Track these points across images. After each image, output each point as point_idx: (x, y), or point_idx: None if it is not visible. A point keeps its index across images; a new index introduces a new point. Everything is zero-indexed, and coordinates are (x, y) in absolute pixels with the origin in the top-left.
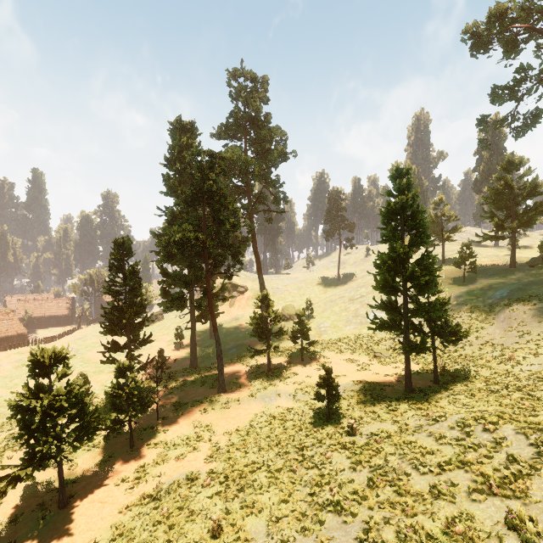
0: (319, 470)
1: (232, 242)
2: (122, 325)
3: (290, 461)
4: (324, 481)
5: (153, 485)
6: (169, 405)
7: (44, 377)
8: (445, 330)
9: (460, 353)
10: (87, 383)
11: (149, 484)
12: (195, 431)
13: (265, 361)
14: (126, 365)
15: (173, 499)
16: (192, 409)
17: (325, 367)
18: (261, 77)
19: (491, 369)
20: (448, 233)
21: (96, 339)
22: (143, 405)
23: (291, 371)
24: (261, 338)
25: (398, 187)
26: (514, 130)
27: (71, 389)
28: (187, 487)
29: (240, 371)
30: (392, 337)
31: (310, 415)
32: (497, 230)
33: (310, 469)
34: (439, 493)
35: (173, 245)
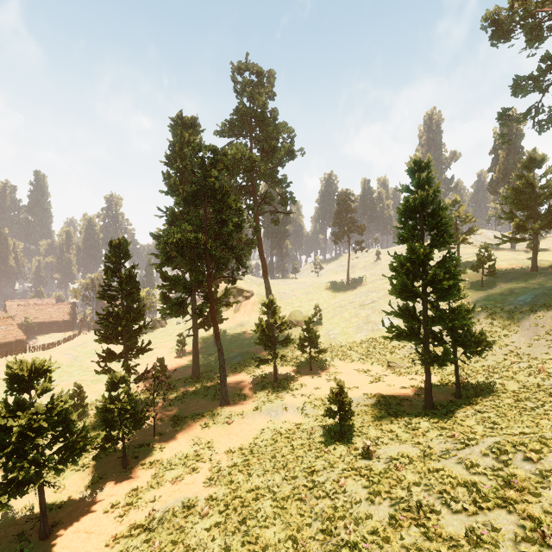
0: (331, 500)
1: (236, 244)
2: (119, 332)
3: (298, 488)
4: (337, 515)
5: (146, 513)
6: (167, 418)
7: (24, 392)
8: (468, 339)
9: (482, 363)
10: (82, 394)
11: (141, 511)
12: (194, 449)
13: (272, 370)
14: (119, 377)
15: (166, 531)
16: (192, 424)
17: (337, 381)
18: (267, 71)
19: (519, 382)
20: (464, 235)
21: (96, 346)
22: (138, 420)
23: (299, 381)
24: (267, 346)
25: (417, 182)
26: (538, 124)
27: (54, 405)
28: (182, 516)
29: (245, 381)
30: (406, 345)
31: (320, 432)
32: (518, 231)
33: (322, 499)
34: (477, 539)
35: (172, 247)
